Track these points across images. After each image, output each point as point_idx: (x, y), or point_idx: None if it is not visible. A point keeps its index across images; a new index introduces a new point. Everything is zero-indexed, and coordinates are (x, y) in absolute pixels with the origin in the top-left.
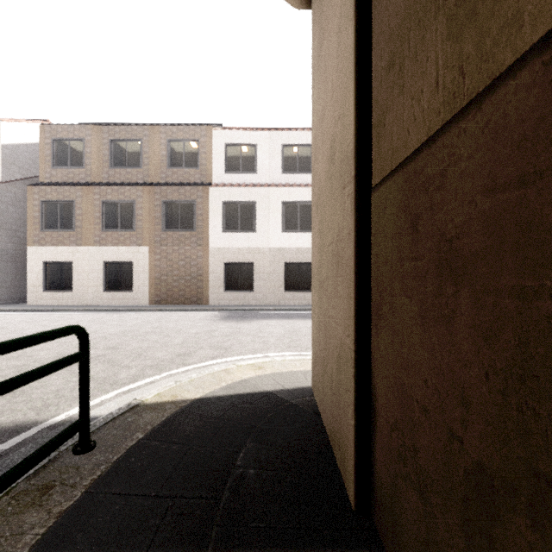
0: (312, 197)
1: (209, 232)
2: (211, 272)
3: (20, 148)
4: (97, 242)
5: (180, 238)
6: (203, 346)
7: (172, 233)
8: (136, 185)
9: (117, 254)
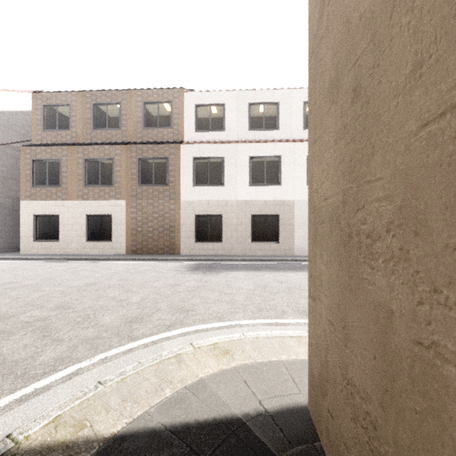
0: (313, 88)
1: (180, 186)
2: (183, 223)
3: (17, 115)
4: (80, 197)
5: (154, 192)
6: (161, 306)
7: (147, 187)
8: (115, 144)
9: (98, 207)
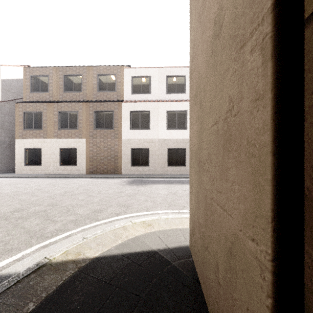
0: (190, 92)
1: (121, 130)
2: (123, 154)
3: (12, 82)
4: (55, 136)
5: (104, 133)
6: (112, 204)
7: (100, 130)
8: (78, 102)
9: (67, 143)
